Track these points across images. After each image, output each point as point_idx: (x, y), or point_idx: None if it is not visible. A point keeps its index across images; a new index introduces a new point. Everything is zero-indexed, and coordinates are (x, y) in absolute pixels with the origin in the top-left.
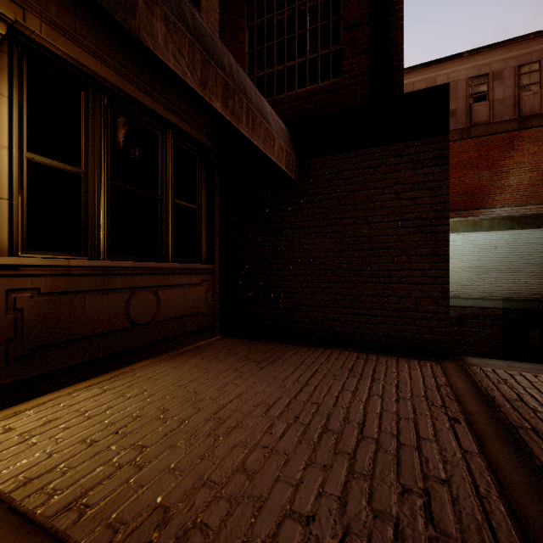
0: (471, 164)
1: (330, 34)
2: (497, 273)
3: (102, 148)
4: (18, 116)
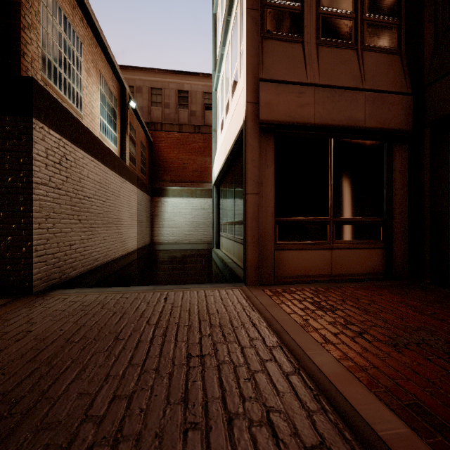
0: (200, 151)
1: None
2: (205, 226)
3: None
4: None
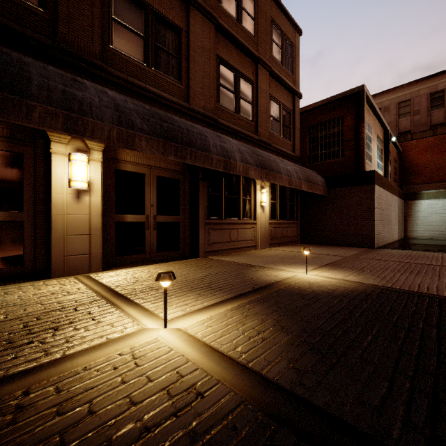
0: None
1: (339, 143)
2: None
3: (278, 195)
4: (270, 194)
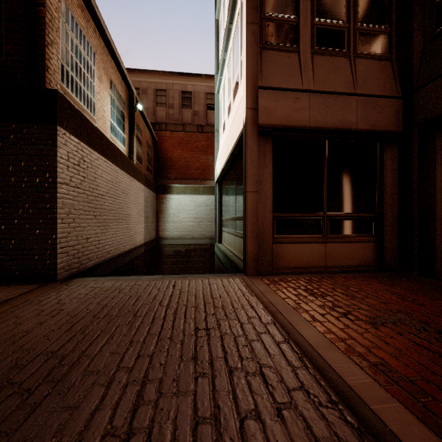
0: (203, 149)
1: None
2: (207, 222)
3: None
4: None
